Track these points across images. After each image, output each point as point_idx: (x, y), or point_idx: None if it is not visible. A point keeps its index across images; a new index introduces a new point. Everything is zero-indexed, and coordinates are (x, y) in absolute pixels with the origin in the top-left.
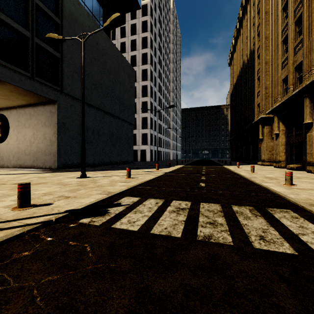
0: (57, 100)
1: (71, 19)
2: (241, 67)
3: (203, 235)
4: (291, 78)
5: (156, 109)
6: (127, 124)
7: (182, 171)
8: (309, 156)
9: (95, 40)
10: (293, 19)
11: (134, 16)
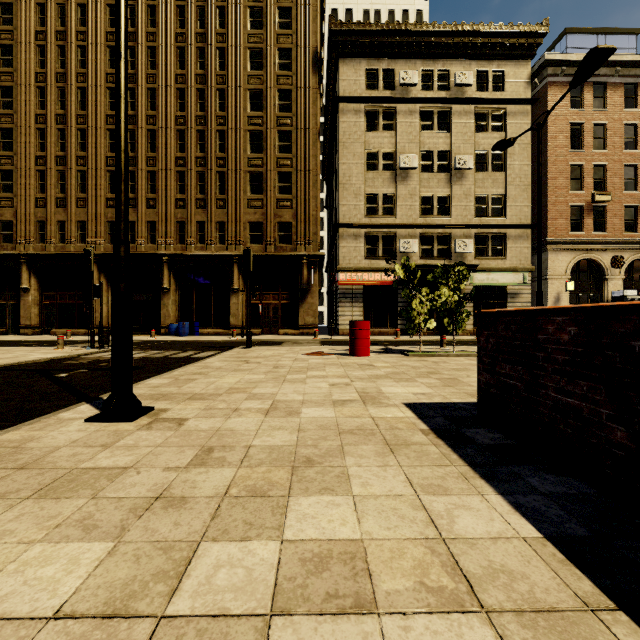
0: None
1: None
2: None
3: None
4: None
5: None
6: None
7: None
8: (25, 319)
9: None
10: None
11: None
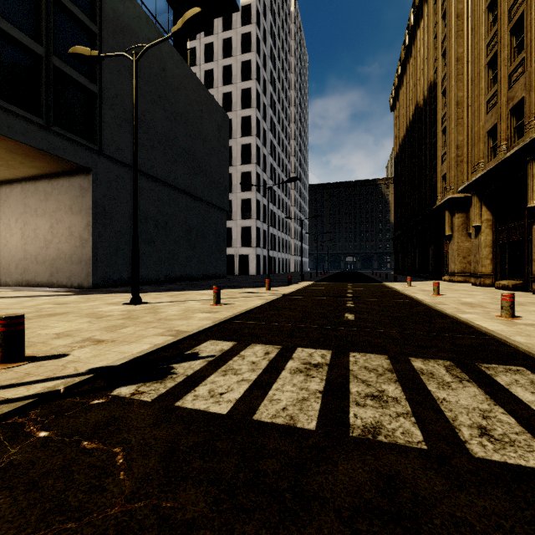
0: (93, 167)
1: (118, 26)
2: (413, 112)
3: (362, 424)
4: (503, 129)
5: (266, 185)
6: (216, 210)
7: (311, 293)
8: None
9: (160, 64)
10: (506, 25)
11: (229, 25)
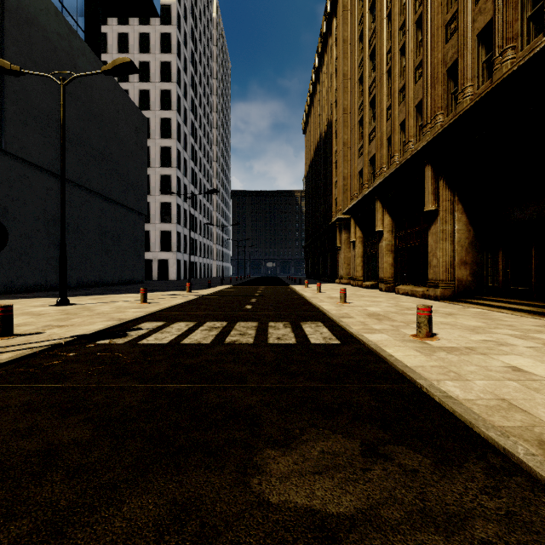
0: None
1: (23, 17)
2: (318, 140)
3: (231, 340)
4: (366, 173)
5: (187, 190)
6: (133, 214)
7: (227, 294)
8: (380, 271)
9: (71, 60)
10: (368, 99)
11: (146, 19)
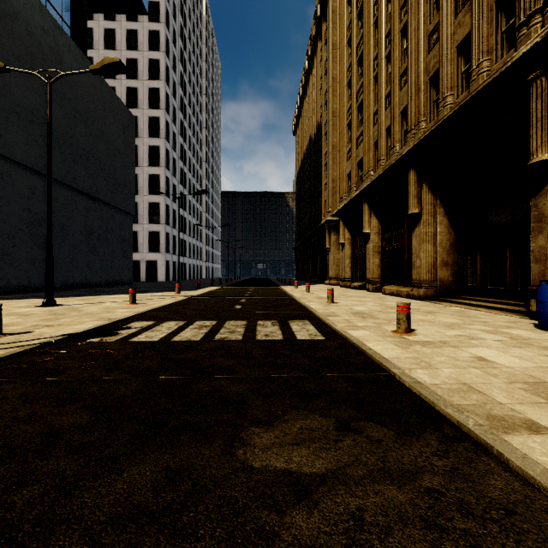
0: None
1: (5, 11)
2: (308, 143)
3: (220, 338)
4: (354, 175)
5: (176, 190)
6: (120, 214)
7: (217, 294)
8: (368, 272)
9: (56, 56)
10: (356, 103)
11: (134, 16)
